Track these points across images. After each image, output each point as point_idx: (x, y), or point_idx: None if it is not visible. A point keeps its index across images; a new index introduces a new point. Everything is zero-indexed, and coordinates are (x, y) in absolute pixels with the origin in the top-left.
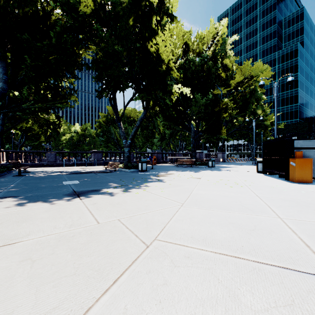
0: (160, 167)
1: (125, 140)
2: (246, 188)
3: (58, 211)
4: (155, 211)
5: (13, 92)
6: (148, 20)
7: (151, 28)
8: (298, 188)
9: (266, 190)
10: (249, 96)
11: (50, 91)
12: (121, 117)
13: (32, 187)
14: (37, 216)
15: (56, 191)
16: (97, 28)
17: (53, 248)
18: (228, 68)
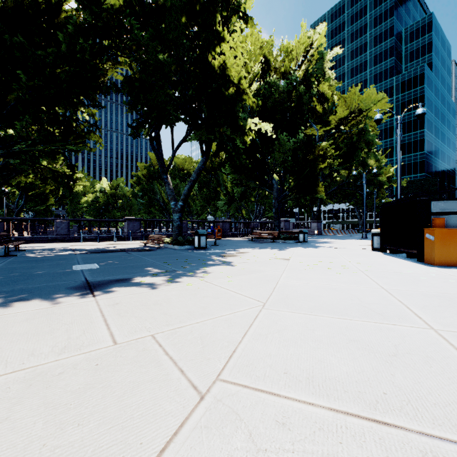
0: (227, 243)
1: (175, 201)
2: (362, 275)
3: (49, 320)
4: (219, 317)
5: (5, 130)
6: (208, 16)
7: (214, 29)
8: (441, 275)
9: (394, 279)
10: (357, 139)
11: (58, 126)
12: (168, 168)
13: (19, 275)
14: (7, 329)
15: (57, 282)
16: (131, 30)
17: (12, 405)
18: (326, 98)
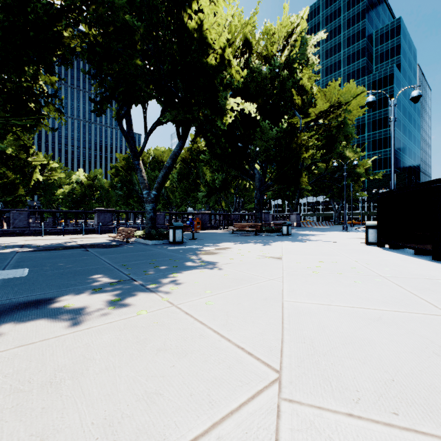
0: (206, 236)
1: (147, 190)
2: (392, 285)
3: None
4: None
5: None
6: None
7: None
8: None
9: None
10: (336, 131)
11: (3, 98)
12: (140, 152)
13: None
14: None
15: None
16: None
17: None
18: (305, 91)
